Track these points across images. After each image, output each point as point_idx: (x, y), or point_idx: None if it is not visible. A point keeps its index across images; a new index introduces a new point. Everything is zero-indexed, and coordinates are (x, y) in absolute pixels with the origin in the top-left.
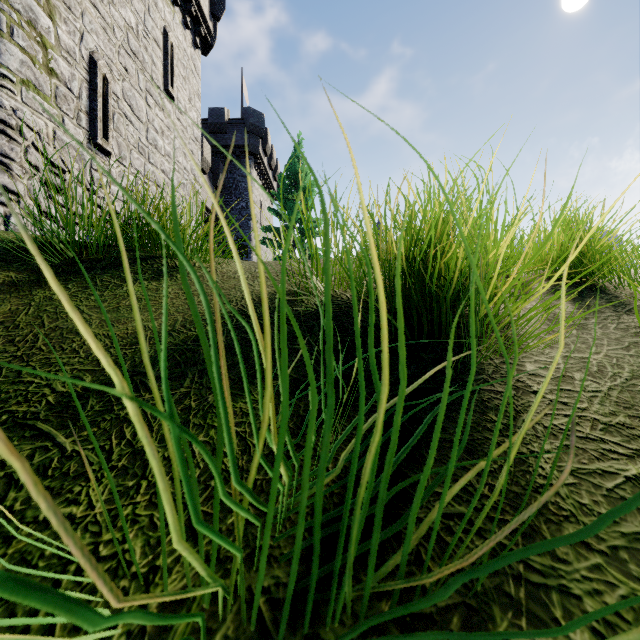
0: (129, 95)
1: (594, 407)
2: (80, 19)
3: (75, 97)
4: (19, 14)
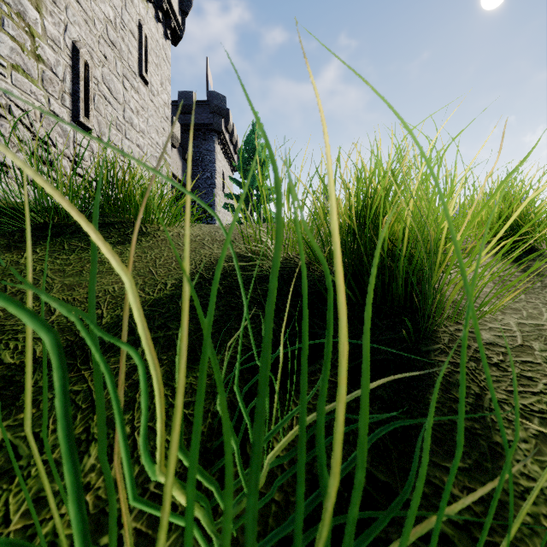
0: (108, 79)
1: None
2: (64, 12)
3: (60, 80)
4: (9, 7)
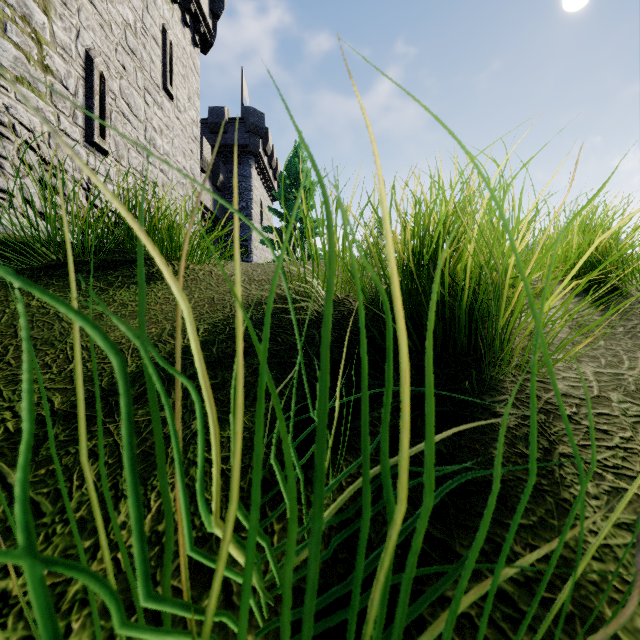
0: (127, 93)
1: (639, 436)
2: (76, 15)
3: (71, 95)
4: (13, 9)
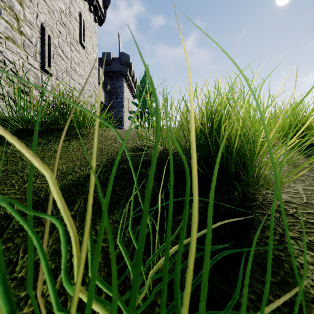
0: (61, 45)
1: None
2: (36, 6)
3: (33, 46)
4: (4, 3)
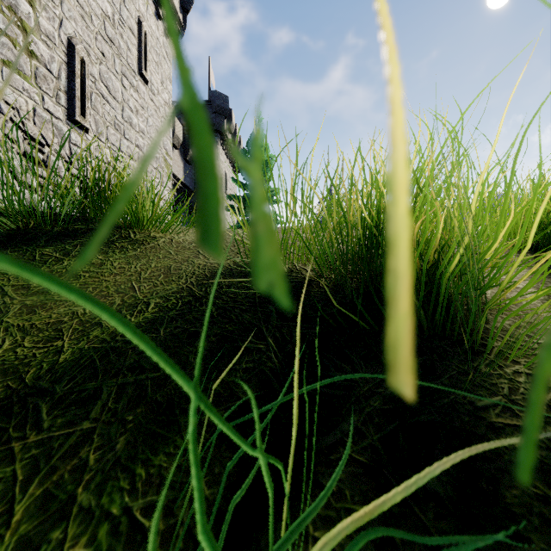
0: (106, 77)
1: None
2: (59, 7)
3: (54, 77)
4: None
